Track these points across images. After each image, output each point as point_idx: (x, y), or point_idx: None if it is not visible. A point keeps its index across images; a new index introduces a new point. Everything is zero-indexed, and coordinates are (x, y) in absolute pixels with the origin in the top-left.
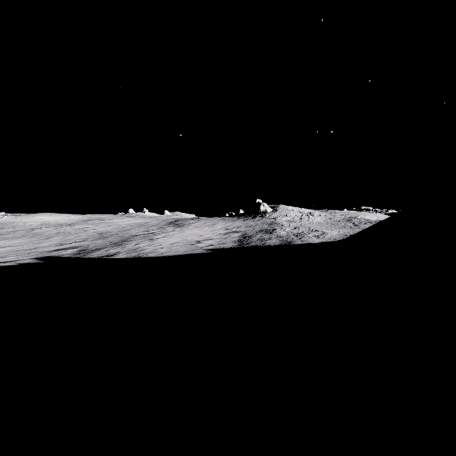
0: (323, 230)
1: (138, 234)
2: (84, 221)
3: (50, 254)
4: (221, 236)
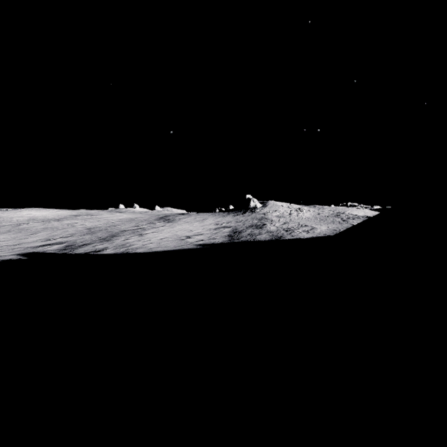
0: (313, 225)
1: (127, 229)
2: (73, 216)
3: (34, 250)
4: (211, 231)
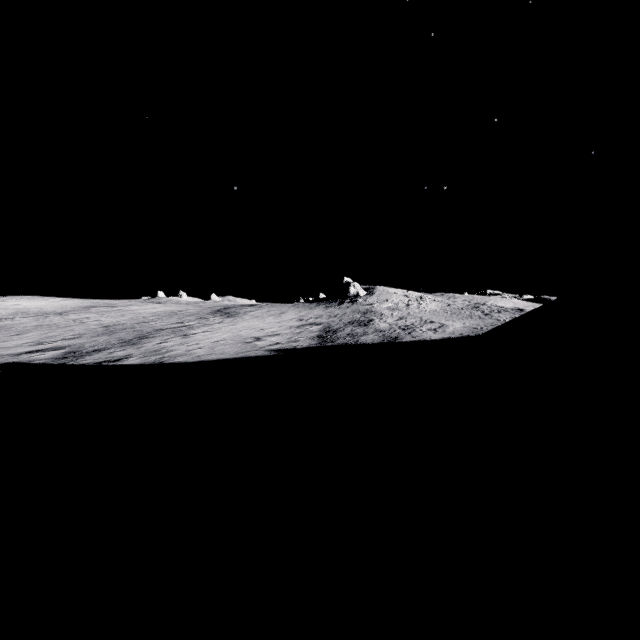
0: (442, 321)
1: (166, 328)
2: (84, 308)
3: (14, 359)
4: (292, 330)
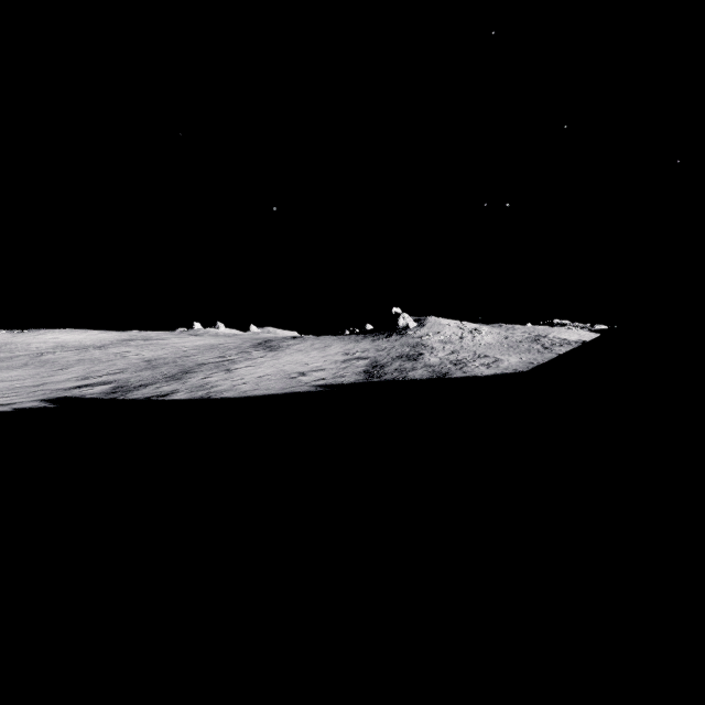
0: (497, 356)
1: (208, 362)
2: (123, 341)
3: (67, 394)
4: (337, 364)
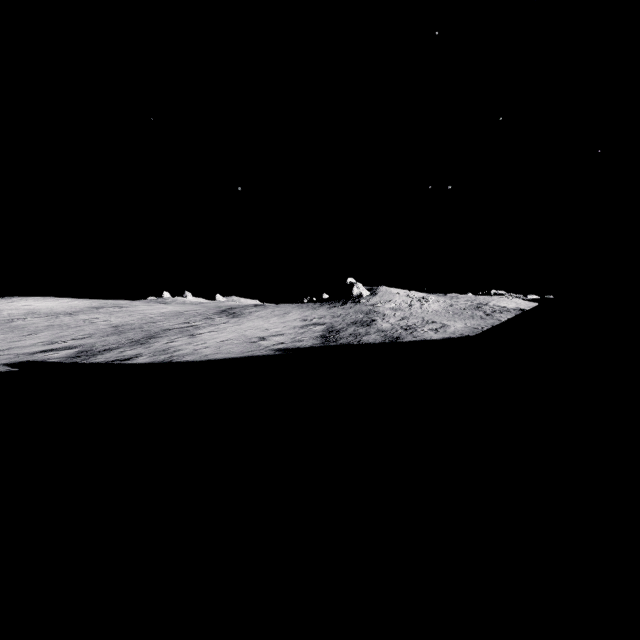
0: (443, 321)
1: (173, 328)
2: (93, 308)
3: (30, 358)
4: (296, 330)
